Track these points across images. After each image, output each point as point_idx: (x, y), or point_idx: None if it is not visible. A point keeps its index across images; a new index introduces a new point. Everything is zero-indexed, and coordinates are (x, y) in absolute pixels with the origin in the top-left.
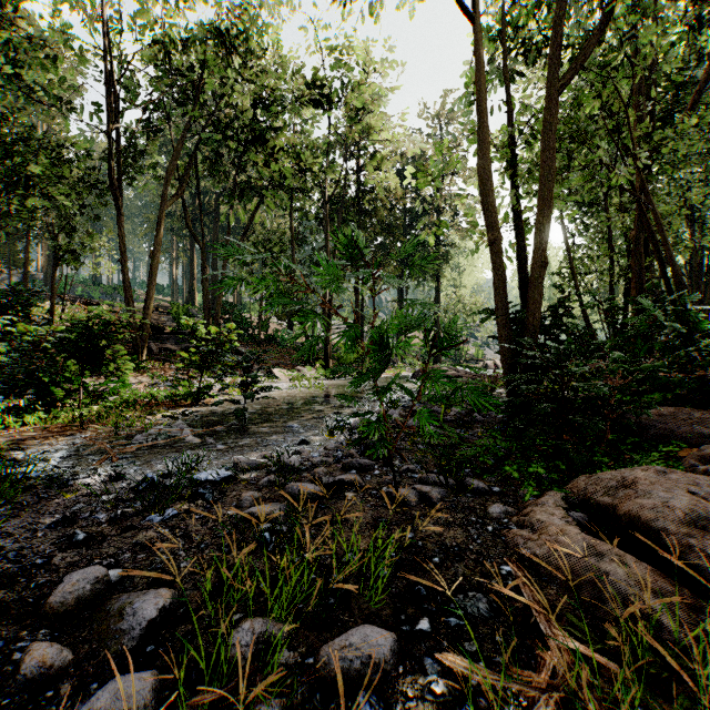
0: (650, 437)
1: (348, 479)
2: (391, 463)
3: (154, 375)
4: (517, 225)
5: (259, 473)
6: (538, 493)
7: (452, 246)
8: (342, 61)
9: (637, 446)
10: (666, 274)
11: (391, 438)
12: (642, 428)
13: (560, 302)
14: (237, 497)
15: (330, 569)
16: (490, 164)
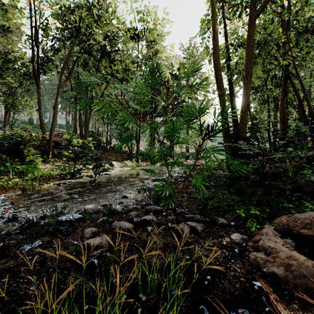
0: (305, 193)
1: (149, 219)
2: (174, 210)
3: (54, 164)
4: (231, 89)
5: (98, 215)
6: (260, 226)
7: None
8: (145, 19)
9: (298, 197)
10: (304, 112)
11: (175, 196)
12: (301, 188)
13: (254, 125)
14: (83, 231)
15: (136, 289)
16: (219, 57)
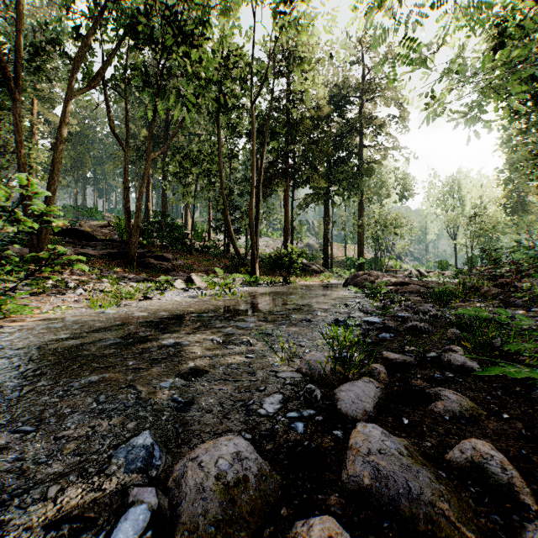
0: None
1: None
2: None
3: None
4: None
5: None
6: None
7: (375, 163)
8: None
9: None
10: None
11: None
12: None
13: None
14: None
15: None
16: None
